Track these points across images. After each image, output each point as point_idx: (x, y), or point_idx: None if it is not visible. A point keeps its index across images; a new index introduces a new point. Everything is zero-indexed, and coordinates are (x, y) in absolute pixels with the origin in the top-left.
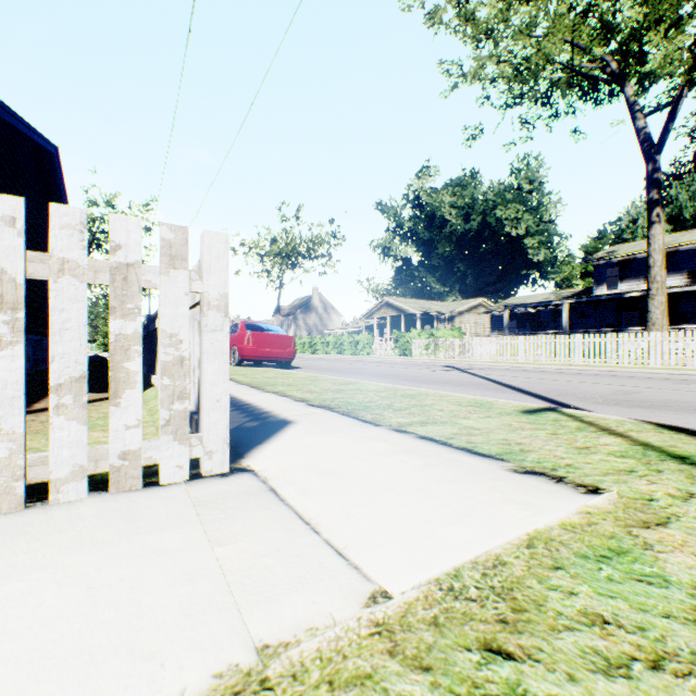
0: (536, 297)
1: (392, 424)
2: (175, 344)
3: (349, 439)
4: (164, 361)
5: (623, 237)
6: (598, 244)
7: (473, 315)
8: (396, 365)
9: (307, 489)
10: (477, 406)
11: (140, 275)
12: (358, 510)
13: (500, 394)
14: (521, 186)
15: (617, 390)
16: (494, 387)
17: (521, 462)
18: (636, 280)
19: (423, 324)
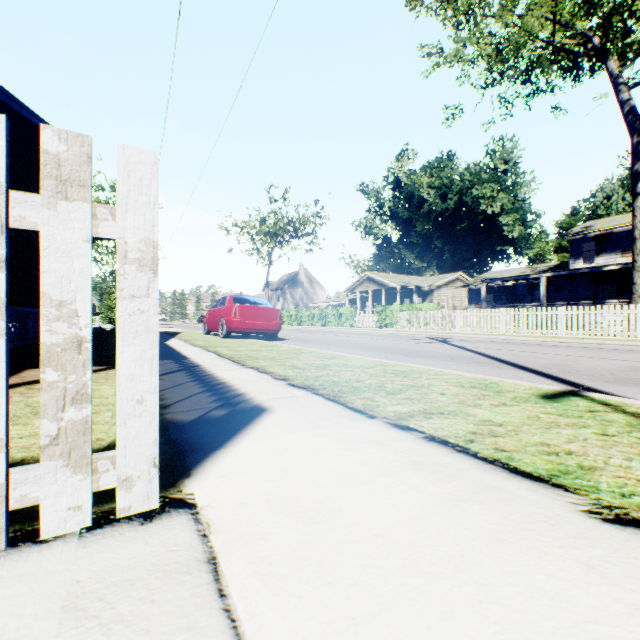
0: (512, 271)
1: (388, 415)
2: (67, 317)
3: (336, 441)
4: (48, 344)
5: (597, 213)
6: (573, 220)
7: (451, 289)
8: (379, 337)
9: (268, 562)
10: (483, 388)
11: (3, 206)
12: (359, 639)
13: (496, 370)
14: (496, 166)
15: (623, 366)
16: (486, 362)
17: (597, 495)
18: (613, 253)
19: (403, 298)
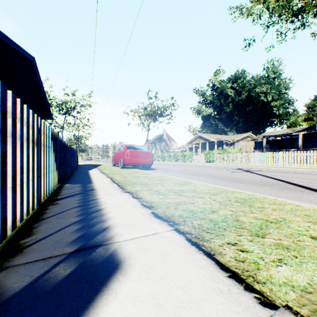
0: (280, 131)
1: (290, 300)
2: None
3: None
4: None
5: None
6: (315, 102)
7: (244, 142)
8: (208, 168)
9: None
10: None
11: None
12: None
13: (310, 196)
14: (269, 75)
15: None
16: (293, 188)
17: None
18: None
19: (218, 146)
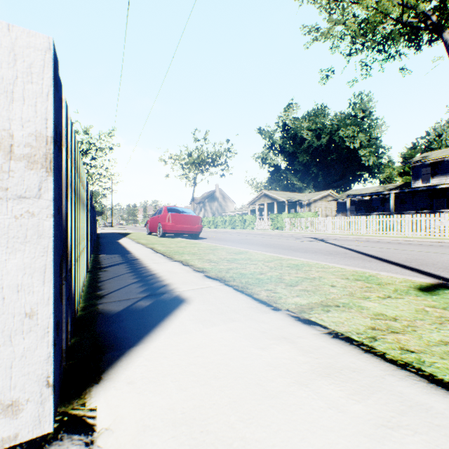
0: (369, 189)
1: (290, 307)
2: None
3: (246, 337)
4: None
5: (431, 147)
6: (413, 152)
7: (324, 202)
8: (273, 237)
9: None
10: (365, 280)
11: None
12: None
13: (368, 263)
14: (356, 114)
15: None
16: (358, 256)
17: None
18: (444, 176)
19: (289, 208)
